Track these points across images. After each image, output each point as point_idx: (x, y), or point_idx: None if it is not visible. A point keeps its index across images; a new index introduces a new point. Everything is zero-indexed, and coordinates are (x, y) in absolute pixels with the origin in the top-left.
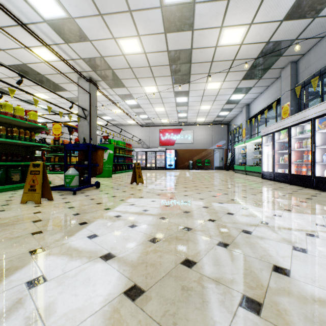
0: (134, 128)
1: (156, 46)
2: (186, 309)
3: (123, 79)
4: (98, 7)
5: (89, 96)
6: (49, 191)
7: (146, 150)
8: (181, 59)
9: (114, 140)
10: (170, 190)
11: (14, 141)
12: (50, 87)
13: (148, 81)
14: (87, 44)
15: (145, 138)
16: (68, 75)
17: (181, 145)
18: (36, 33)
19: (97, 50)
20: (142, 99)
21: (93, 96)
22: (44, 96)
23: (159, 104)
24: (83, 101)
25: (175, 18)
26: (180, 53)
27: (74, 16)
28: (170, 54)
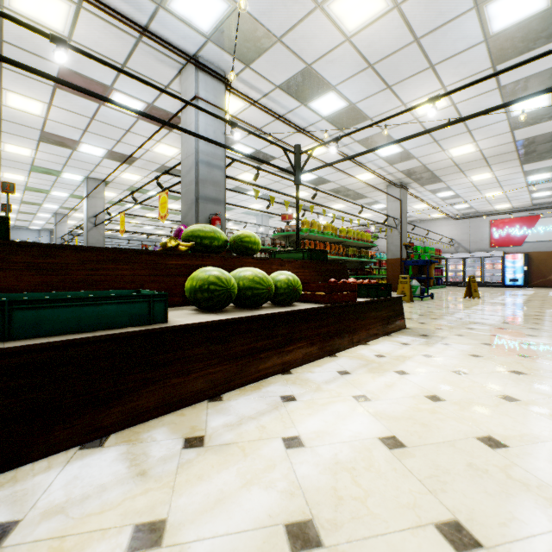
0: (440, 223)
1: (496, 142)
2: (533, 321)
3: (441, 176)
4: (434, 139)
5: (399, 203)
6: (411, 296)
7: (463, 256)
8: (535, 142)
9: (420, 247)
10: (520, 304)
11: (364, 260)
12: (352, 198)
13: (478, 170)
14: (412, 161)
15: (461, 237)
16: (377, 186)
17: (539, 245)
18: (367, 166)
19: (419, 162)
20: (465, 188)
21: (403, 202)
22: (340, 206)
23: (493, 189)
24: (392, 210)
25: (527, 119)
26: (534, 138)
27: (409, 148)
28: (518, 142)
